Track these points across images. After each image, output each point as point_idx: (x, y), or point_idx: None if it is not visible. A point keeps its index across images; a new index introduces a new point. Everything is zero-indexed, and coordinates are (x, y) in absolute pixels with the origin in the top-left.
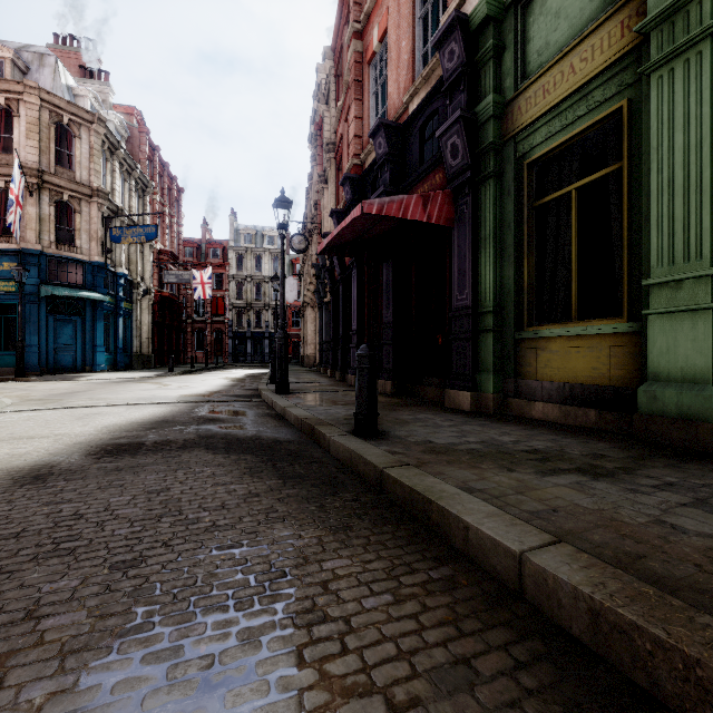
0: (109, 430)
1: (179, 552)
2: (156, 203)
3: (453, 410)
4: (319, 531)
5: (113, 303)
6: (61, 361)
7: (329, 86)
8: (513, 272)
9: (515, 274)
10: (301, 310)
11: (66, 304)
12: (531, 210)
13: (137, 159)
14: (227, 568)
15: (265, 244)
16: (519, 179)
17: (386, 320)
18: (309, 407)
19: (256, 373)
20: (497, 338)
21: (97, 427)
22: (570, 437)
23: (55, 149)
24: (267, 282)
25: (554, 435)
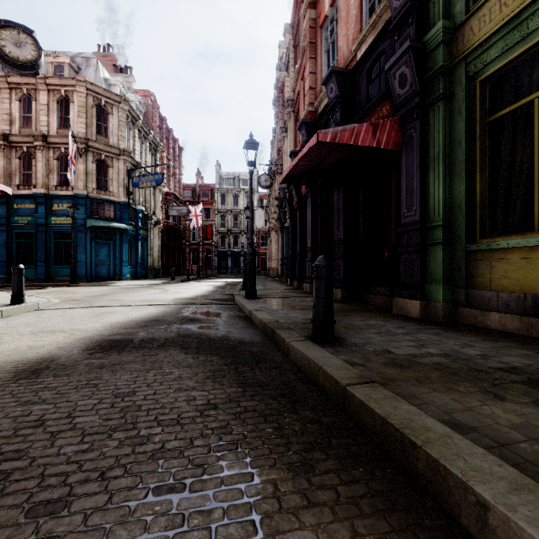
0: (112, 327)
1: (112, 491)
2: (164, 158)
3: (402, 317)
4: (275, 471)
5: (134, 231)
6: (100, 272)
7: (288, 56)
8: (463, 187)
9: (466, 189)
10: (267, 234)
11: (103, 232)
12: (484, 125)
13: (151, 128)
14: (156, 533)
15: (241, 185)
16: (470, 98)
17: (336, 237)
18: (271, 310)
19: (233, 282)
20: (446, 250)
21: (104, 324)
22: None
23: (96, 123)
24: (243, 214)
25: (523, 348)
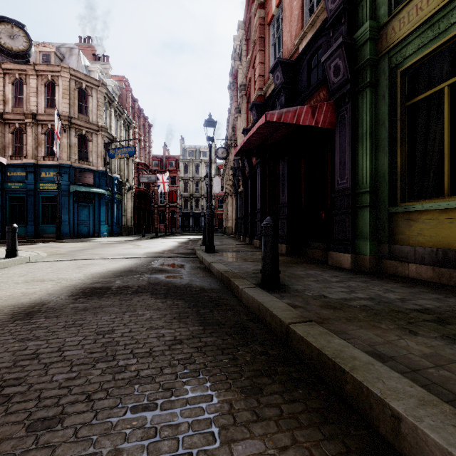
0: (93, 276)
1: (97, 410)
2: (136, 134)
3: (336, 268)
4: (230, 393)
5: (110, 195)
6: (81, 230)
7: (241, 48)
8: (386, 159)
9: (388, 161)
10: (223, 198)
11: (84, 196)
12: (404, 108)
13: (125, 108)
14: (134, 442)
15: (201, 157)
16: (392, 86)
17: (281, 201)
18: (227, 262)
19: (195, 238)
20: (373, 212)
21: (86, 274)
22: (453, 296)
23: (78, 104)
24: (203, 181)
25: (435, 293)
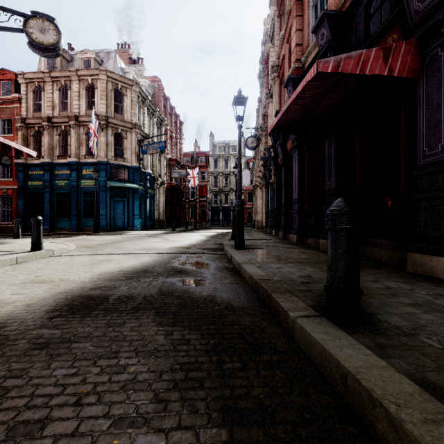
0: (99, 278)
1: None
2: (168, 131)
3: (425, 277)
4: None
5: (143, 190)
6: (117, 224)
7: (273, 27)
8: None
9: None
10: (253, 191)
11: (119, 191)
12: None
13: (157, 106)
14: None
15: (230, 151)
16: None
17: (327, 188)
18: (261, 263)
19: (224, 232)
20: None
21: (94, 273)
22: None
23: (114, 104)
24: (232, 175)
25: None
